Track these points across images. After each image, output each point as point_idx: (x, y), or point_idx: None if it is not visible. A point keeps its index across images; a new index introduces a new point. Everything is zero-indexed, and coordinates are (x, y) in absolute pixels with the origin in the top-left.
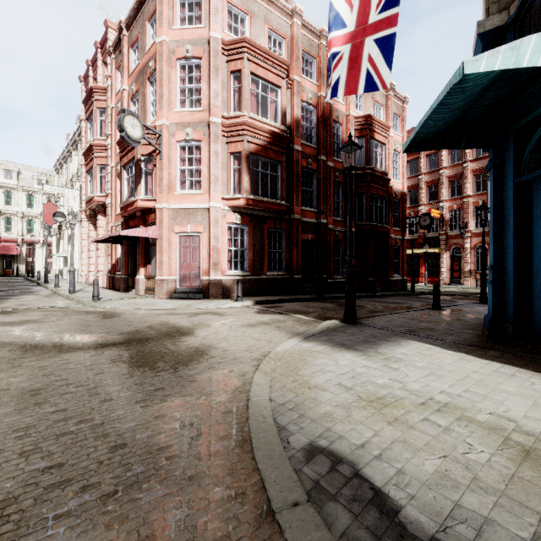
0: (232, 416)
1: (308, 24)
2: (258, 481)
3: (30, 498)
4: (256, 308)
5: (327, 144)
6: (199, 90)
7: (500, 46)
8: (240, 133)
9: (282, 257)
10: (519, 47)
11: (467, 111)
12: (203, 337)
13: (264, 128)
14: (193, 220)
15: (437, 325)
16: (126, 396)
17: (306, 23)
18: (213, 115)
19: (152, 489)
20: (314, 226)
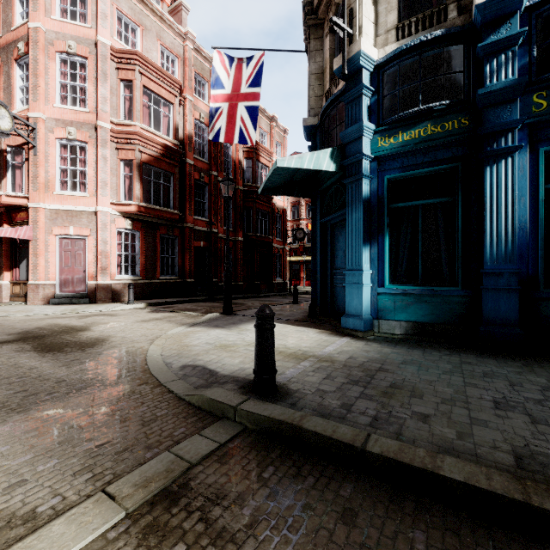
0: (136, 364)
1: (200, 49)
2: (154, 379)
3: (16, 400)
4: (149, 309)
5: (218, 162)
6: (83, 89)
7: (315, 136)
8: (131, 142)
9: (175, 262)
10: (302, 158)
11: (293, 176)
12: (100, 331)
13: (156, 141)
14: (77, 222)
15: (286, 312)
16: (49, 365)
17: (198, 48)
18: (101, 119)
19: (94, 388)
20: (206, 235)
